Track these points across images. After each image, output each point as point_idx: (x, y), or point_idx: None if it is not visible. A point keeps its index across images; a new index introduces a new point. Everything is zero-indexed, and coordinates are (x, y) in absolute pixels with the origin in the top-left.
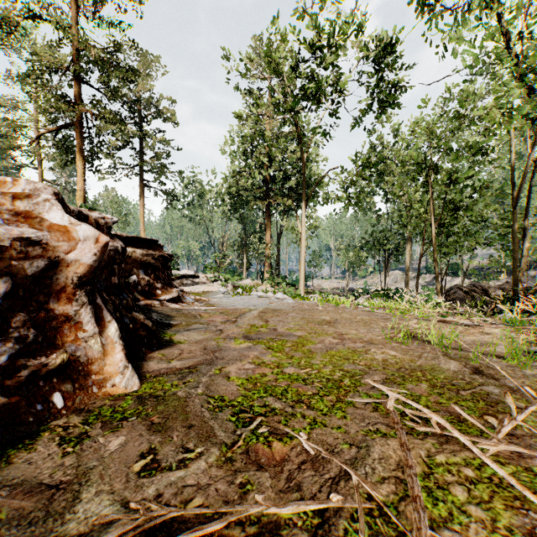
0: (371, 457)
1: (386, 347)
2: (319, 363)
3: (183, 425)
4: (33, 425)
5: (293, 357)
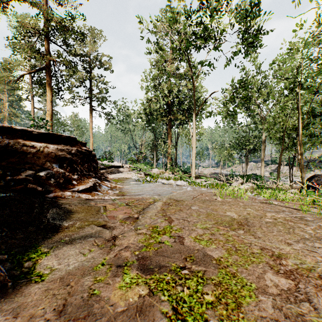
0: None
1: None
2: None
3: None
4: None
5: None
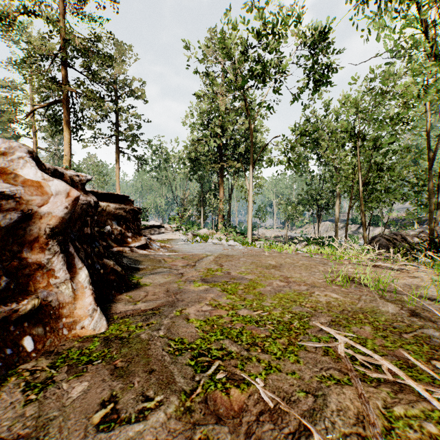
0: (329, 408)
1: (328, 290)
2: (269, 305)
3: (144, 370)
4: (1, 370)
5: (245, 299)
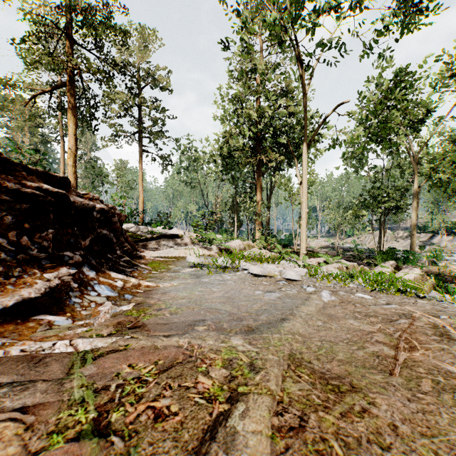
0: None
1: None
2: None
3: None
4: None
5: None
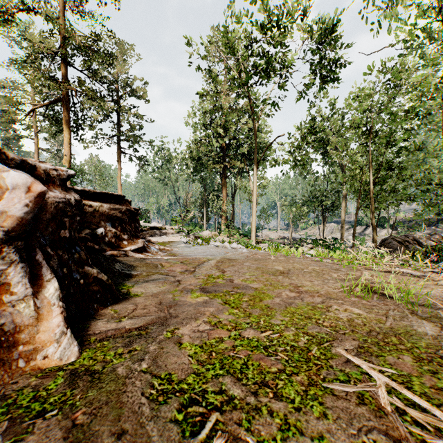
0: None
1: (346, 303)
2: (279, 324)
3: (111, 431)
4: None
5: (251, 314)
